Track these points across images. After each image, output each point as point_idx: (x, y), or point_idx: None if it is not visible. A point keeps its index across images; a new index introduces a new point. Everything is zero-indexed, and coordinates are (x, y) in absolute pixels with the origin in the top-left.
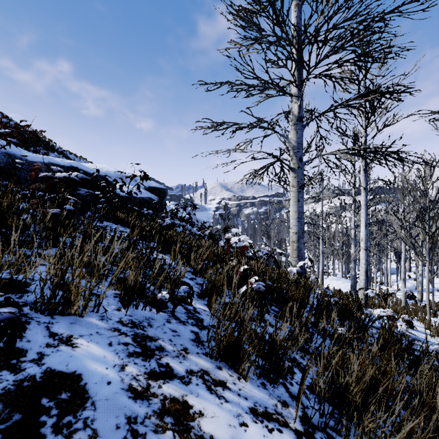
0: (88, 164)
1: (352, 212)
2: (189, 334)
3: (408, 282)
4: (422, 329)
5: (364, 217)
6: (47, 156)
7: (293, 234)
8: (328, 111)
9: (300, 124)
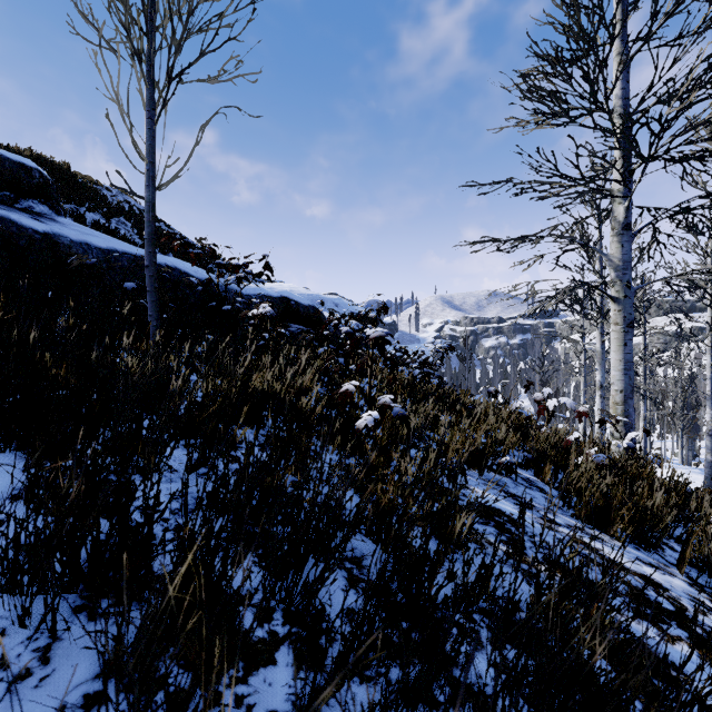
0: (274, 285)
1: (707, 349)
2: (543, 498)
3: None
4: None
5: None
6: (251, 284)
7: (616, 393)
8: (677, 214)
9: (627, 234)
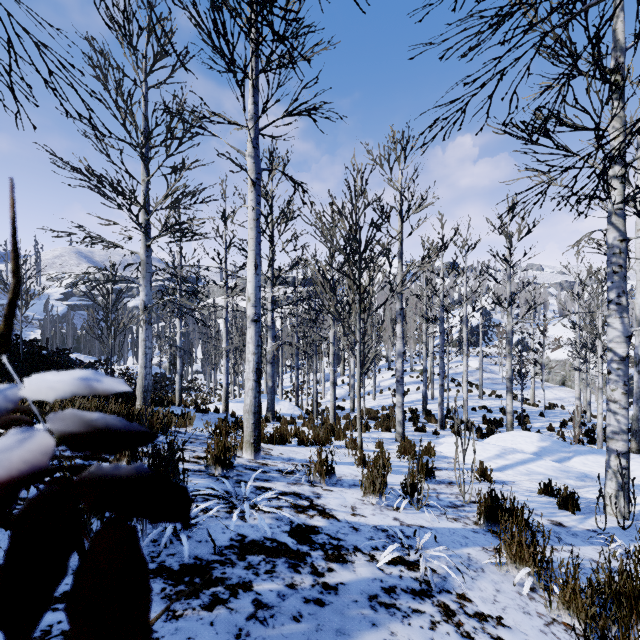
0: None
1: (269, 283)
2: None
3: (342, 388)
4: (351, 471)
5: (253, 248)
6: None
7: None
8: None
9: None
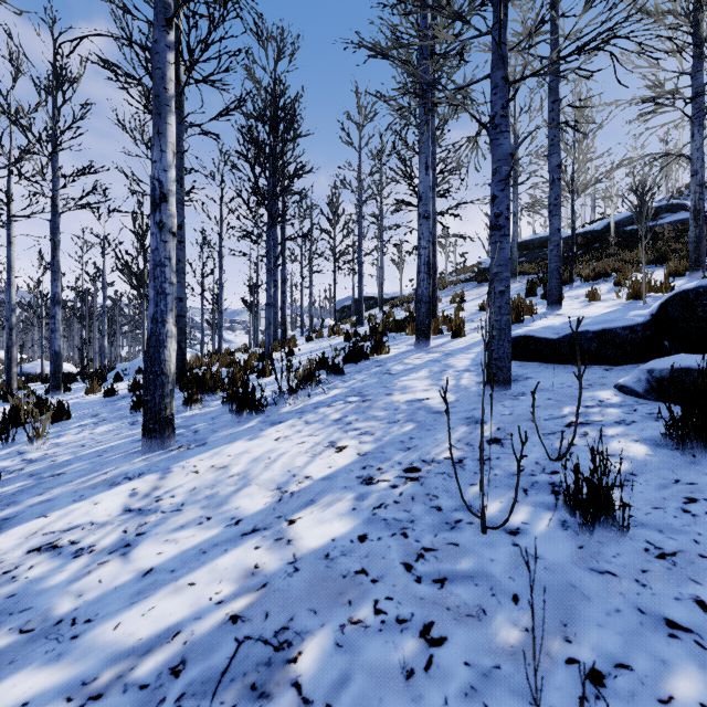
0: None
1: None
2: None
3: None
4: None
5: None
6: None
7: None
8: None
9: None
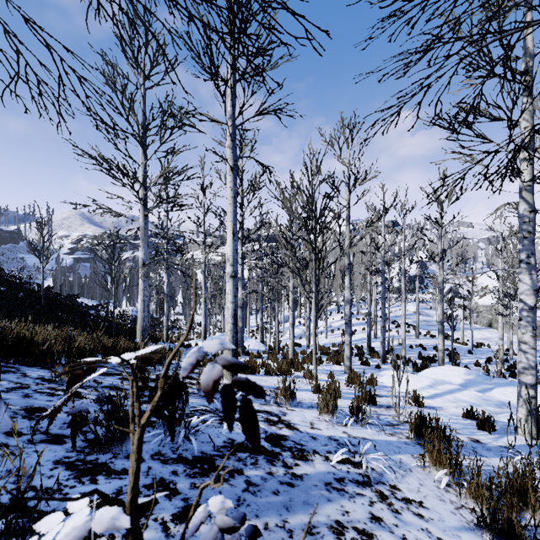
0: None
1: (240, 242)
2: None
3: (299, 328)
4: (308, 396)
5: (232, 220)
6: None
7: None
8: None
9: None
